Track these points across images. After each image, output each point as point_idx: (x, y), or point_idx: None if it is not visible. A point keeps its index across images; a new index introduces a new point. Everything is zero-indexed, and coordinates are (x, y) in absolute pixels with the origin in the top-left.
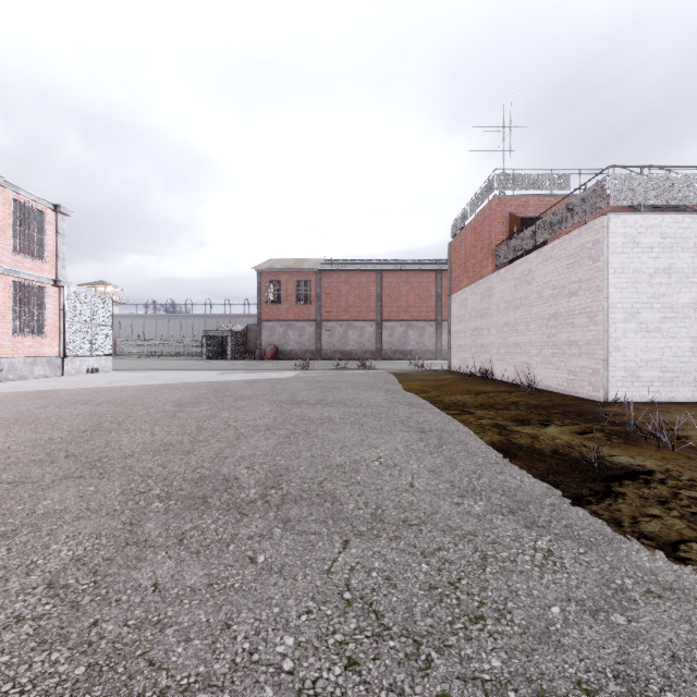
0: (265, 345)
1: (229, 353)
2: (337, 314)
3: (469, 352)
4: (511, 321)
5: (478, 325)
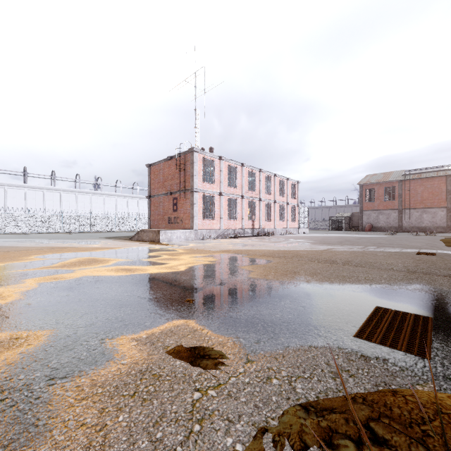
0: (364, 224)
1: (343, 228)
2: (413, 205)
3: None
4: None
5: None
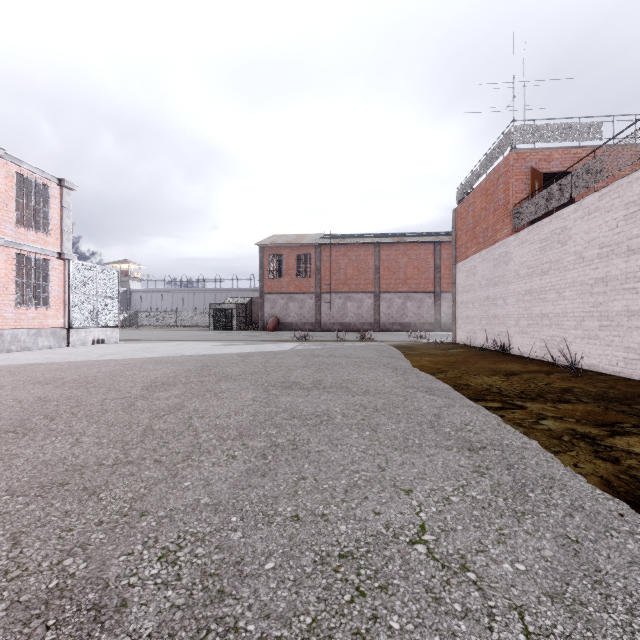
0: (267, 317)
1: (234, 324)
2: (336, 286)
3: (479, 324)
4: (535, 289)
5: (490, 294)
